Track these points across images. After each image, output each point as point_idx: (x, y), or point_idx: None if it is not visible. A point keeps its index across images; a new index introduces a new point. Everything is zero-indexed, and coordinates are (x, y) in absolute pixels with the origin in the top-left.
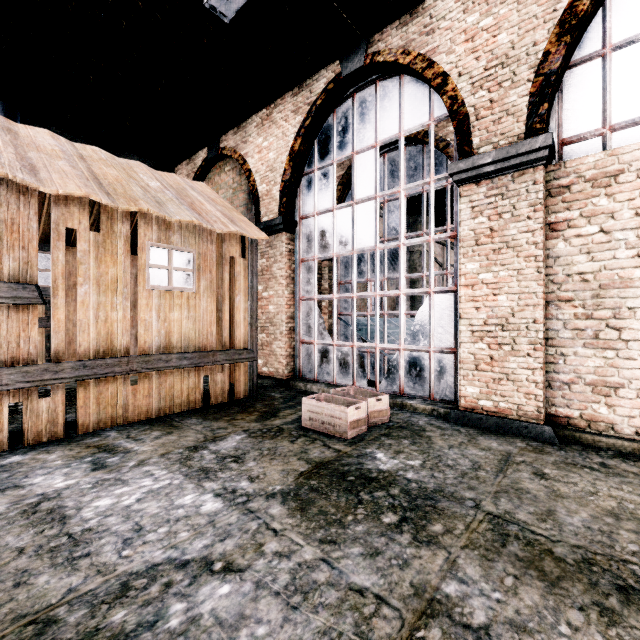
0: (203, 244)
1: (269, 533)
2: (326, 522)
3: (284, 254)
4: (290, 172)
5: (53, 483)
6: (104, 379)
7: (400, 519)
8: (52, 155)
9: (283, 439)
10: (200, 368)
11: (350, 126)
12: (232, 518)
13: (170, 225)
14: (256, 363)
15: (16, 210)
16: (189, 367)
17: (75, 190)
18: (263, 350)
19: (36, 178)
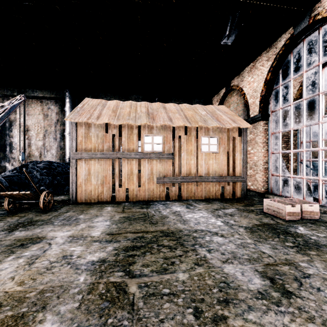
0: (221, 133)
1: (237, 233)
2: (259, 237)
3: (261, 131)
4: (264, 91)
5: (177, 209)
6: (188, 183)
7: (294, 246)
8: (174, 112)
9: (252, 213)
10: (220, 183)
11: (301, 57)
12: (225, 227)
13: (209, 128)
14: (245, 183)
15: (167, 132)
16: (215, 182)
17: (181, 124)
18: (251, 178)
19: (172, 122)
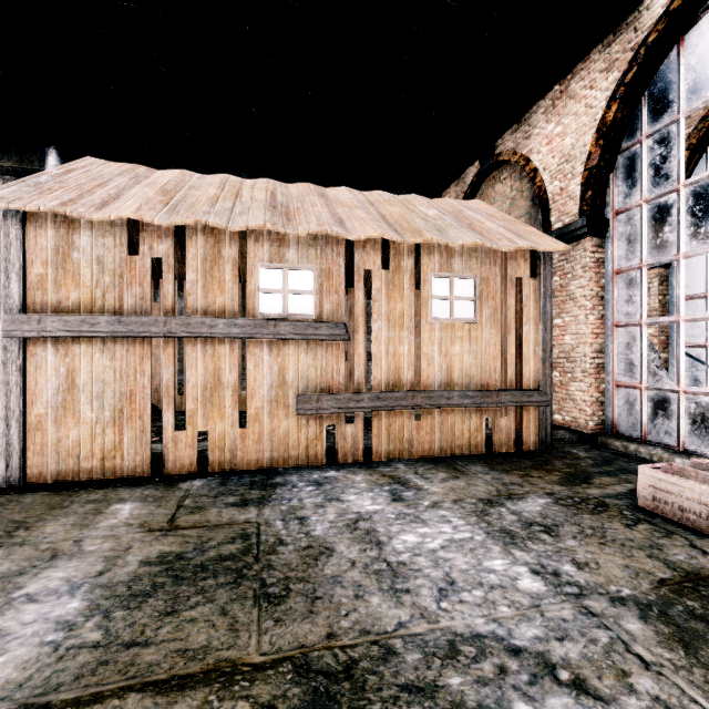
0: (485, 267)
1: (633, 659)
2: None
3: (588, 266)
4: (598, 154)
5: (363, 504)
6: (393, 411)
7: None
8: (351, 207)
9: (611, 518)
10: (482, 409)
11: None
12: (564, 612)
13: (451, 252)
14: (550, 408)
15: (331, 260)
16: (470, 407)
17: (372, 233)
18: (554, 392)
19: (344, 229)
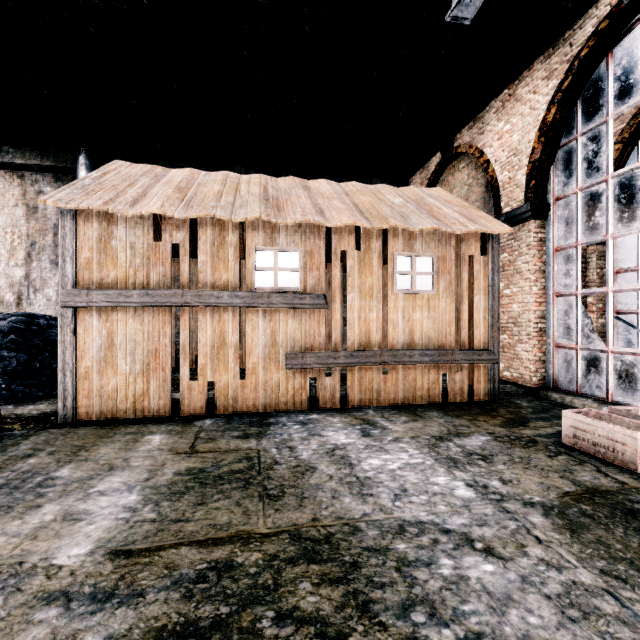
0: (442, 247)
1: (531, 538)
2: (608, 555)
3: (532, 245)
4: (540, 149)
5: (339, 438)
6: (364, 367)
7: None
8: (330, 198)
9: (537, 451)
10: (439, 365)
11: (637, 62)
12: (487, 510)
13: (412, 235)
14: (497, 366)
15: (313, 243)
16: (429, 363)
17: (347, 221)
18: (504, 352)
19: (324, 218)
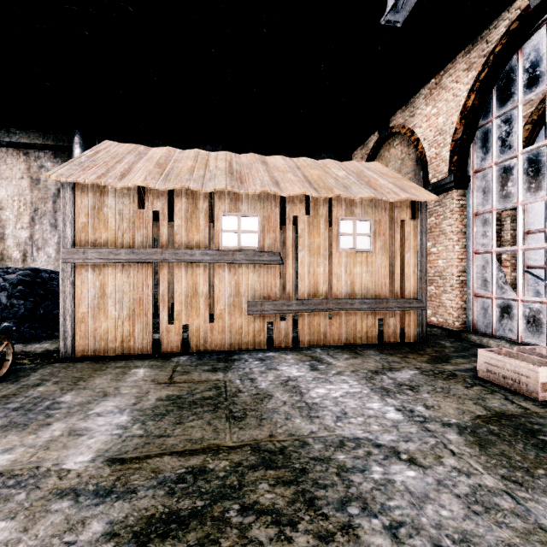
0: (378, 213)
1: (447, 451)
2: (509, 464)
3: (454, 210)
4: (461, 130)
5: (292, 372)
6: (312, 313)
7: None
8: (284, 171)
9: (456, 383)
10: (376, 312)
11: (543, 57)
12: (412, 429)
13: (353, 202)
14: (425, 312)
15: (270, 209)
16: (367, 310)
17: (298, 191)
18: (431, 301)
19: (279, 188)
